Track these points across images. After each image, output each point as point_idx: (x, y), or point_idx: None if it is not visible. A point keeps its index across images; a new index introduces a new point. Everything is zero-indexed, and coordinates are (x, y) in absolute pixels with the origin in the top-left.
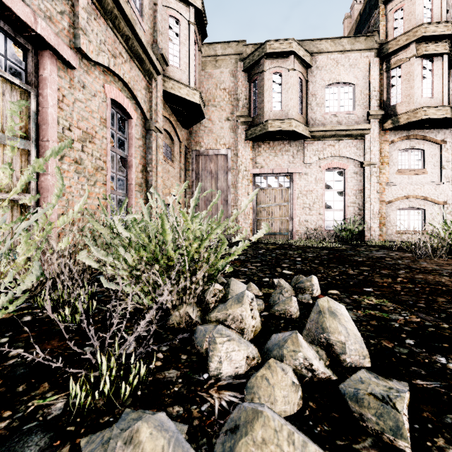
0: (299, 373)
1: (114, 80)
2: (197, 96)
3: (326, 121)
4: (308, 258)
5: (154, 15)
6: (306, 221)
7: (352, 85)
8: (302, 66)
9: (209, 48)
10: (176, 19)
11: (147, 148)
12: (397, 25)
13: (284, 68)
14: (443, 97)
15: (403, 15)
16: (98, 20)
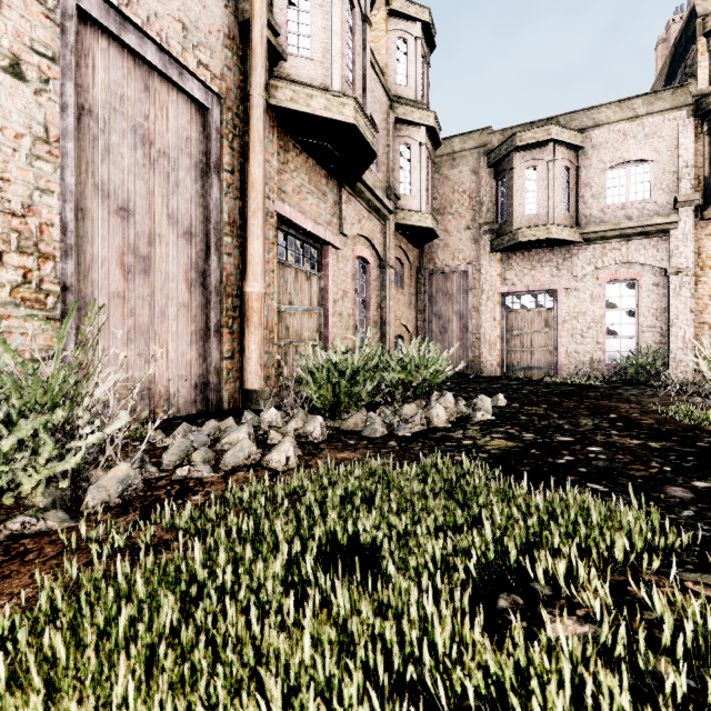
0: (458, 412)
1: (359, 239)
2: (429, 219)
3: (607, 216)
4: (537, 391)
5: (387, 156)
6: (576, 352)
7: (650, 161)
8: (569, 150)
9: (445, 145)
10: (408, 144)
11: (381, 286)
12: None
13: (541, 160)
14: None
15: None
16: (351, 202)
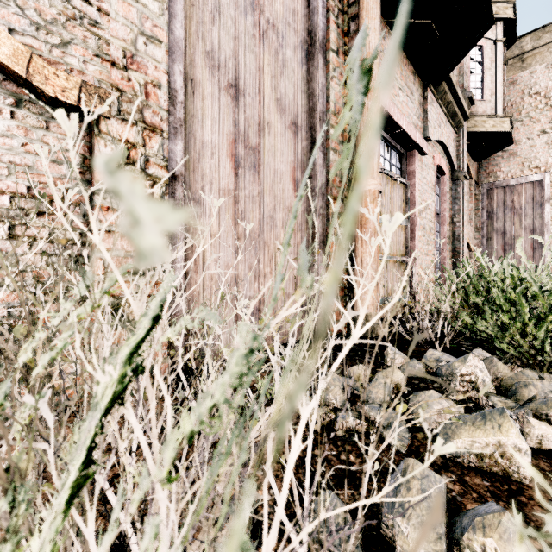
0: None
1: (437, 147)
2: (506, 123)
3: None
4: None
5: None
6: None
7: None
8: None
9: (509, 48)
10: (479, 46)
11: (453, 199)
12: None
13: None
14: None
15: None
16: (433, 104)
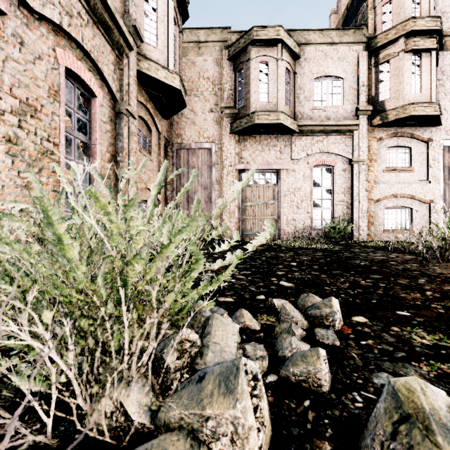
0: None
1: (71, 45)
2: (177, 80)
3: (314, 115)
4: (304, 262)
5: None
6: (293, 220)
7: (341, 79)
8: (290, 56)
9: (191, 33)
10: None
11: (117, 134)
12: (386, 18)
13: (272, 58)
14: (431, 93)
15: (392, 9)
16: None
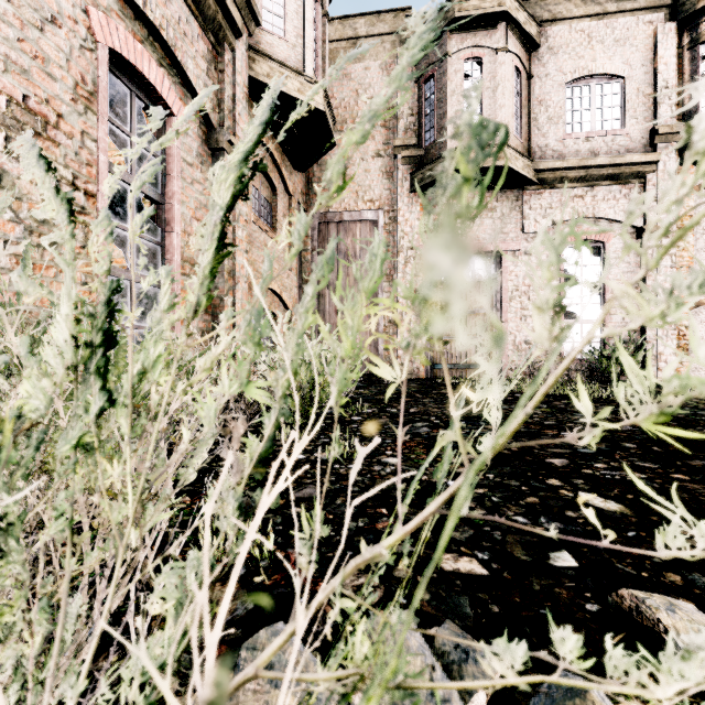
0: None
1: (122, 10)
2: (319, 96)
3: (568, 150)
4: None
5: None
6: (527, 343)
7: (620, 79)
8: (521, 45)
9: (343, 25)
10: None
11: None
12: None
13: (488, 49)
14: None
15: None
16: None
